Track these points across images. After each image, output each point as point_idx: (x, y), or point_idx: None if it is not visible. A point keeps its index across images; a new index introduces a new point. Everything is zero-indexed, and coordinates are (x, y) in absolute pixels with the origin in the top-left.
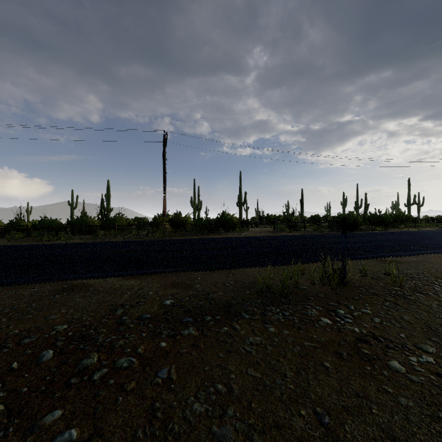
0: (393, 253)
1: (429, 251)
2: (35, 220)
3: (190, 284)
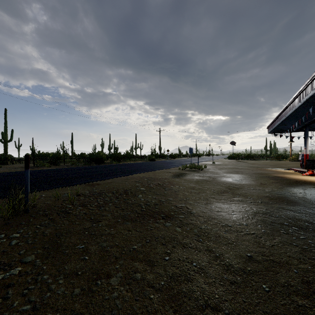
0: (102, 178)
1: (123, 175)
2: None
3: None
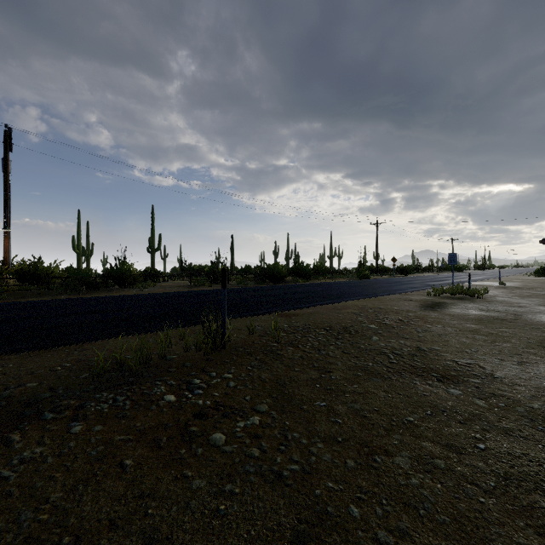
0: (296, 305)
1: (326, 301)
2: None
3: None
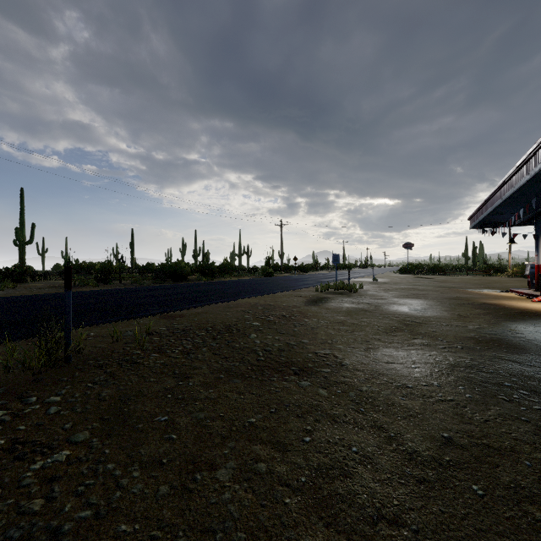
0: (186, 305)
1: (221, 300)
2: None
3: None
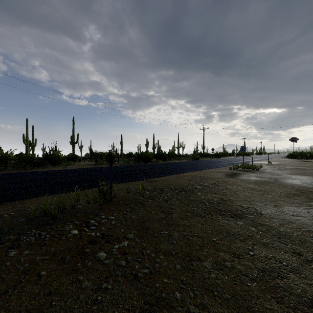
0: (156, 175)
1: (174, 173)
2: None
3: None
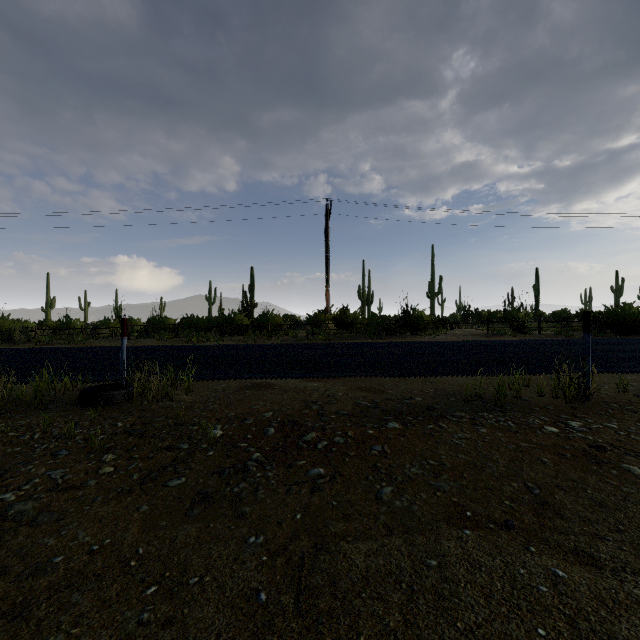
0: None
1: None
2: (171, 319)
3: (380, 389)
